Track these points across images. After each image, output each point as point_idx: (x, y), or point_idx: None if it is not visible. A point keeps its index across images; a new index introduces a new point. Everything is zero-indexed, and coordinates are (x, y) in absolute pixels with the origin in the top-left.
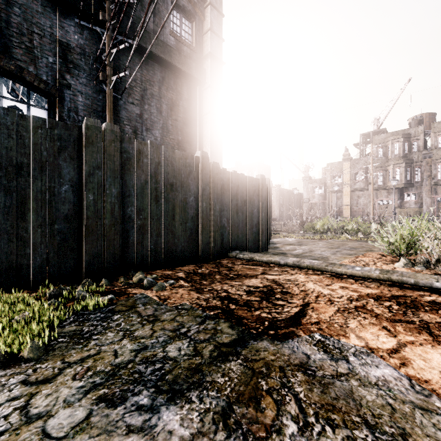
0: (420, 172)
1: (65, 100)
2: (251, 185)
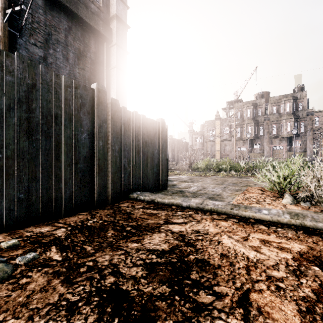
0: (263, 129)
1: None
2: (152, 127)
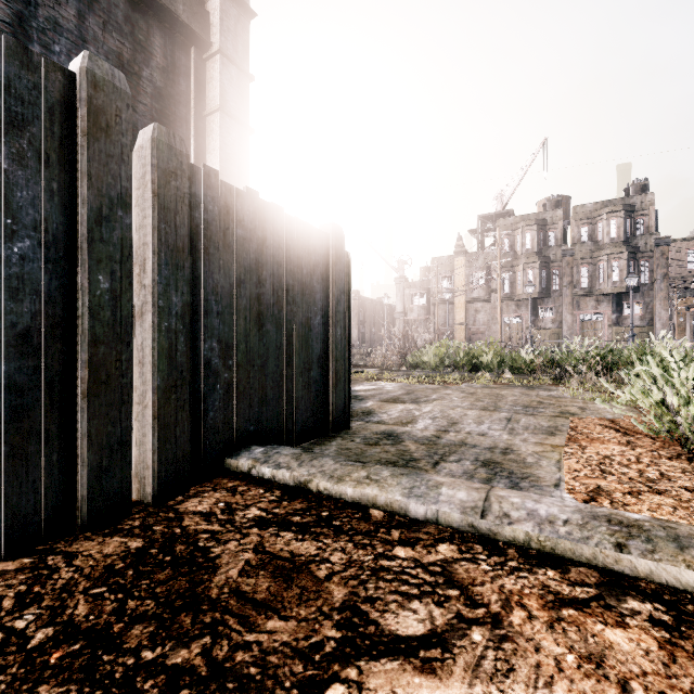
0: (559, 277)
1: None
2: (304, 247)
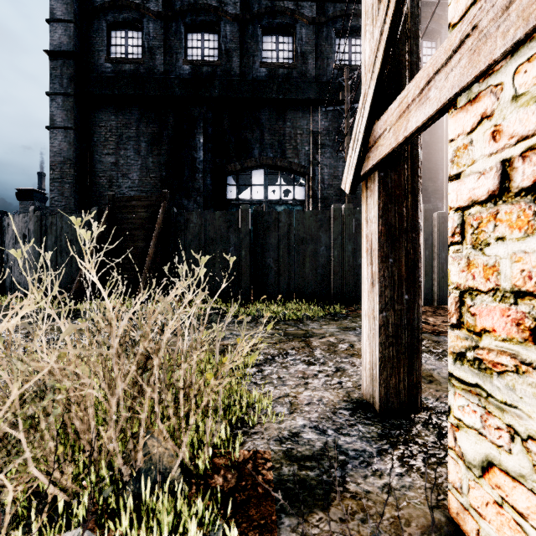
0: None
1: (316, 175)
2: None
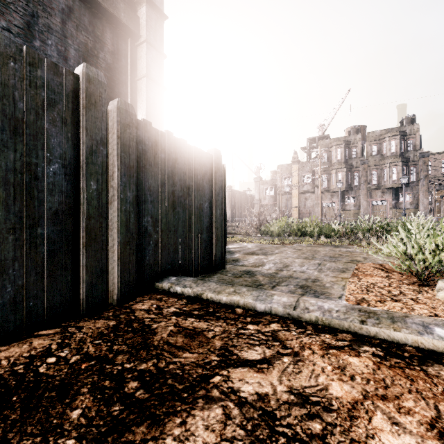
0: (358, 177)
1: None
2: (199, 163)
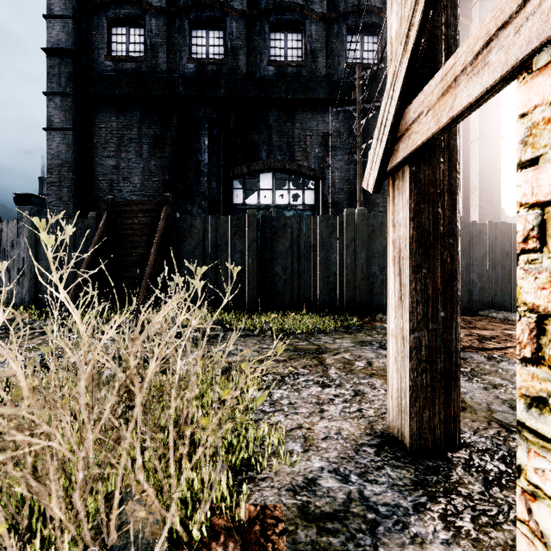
0: None
1: (326, 179)
2: None
